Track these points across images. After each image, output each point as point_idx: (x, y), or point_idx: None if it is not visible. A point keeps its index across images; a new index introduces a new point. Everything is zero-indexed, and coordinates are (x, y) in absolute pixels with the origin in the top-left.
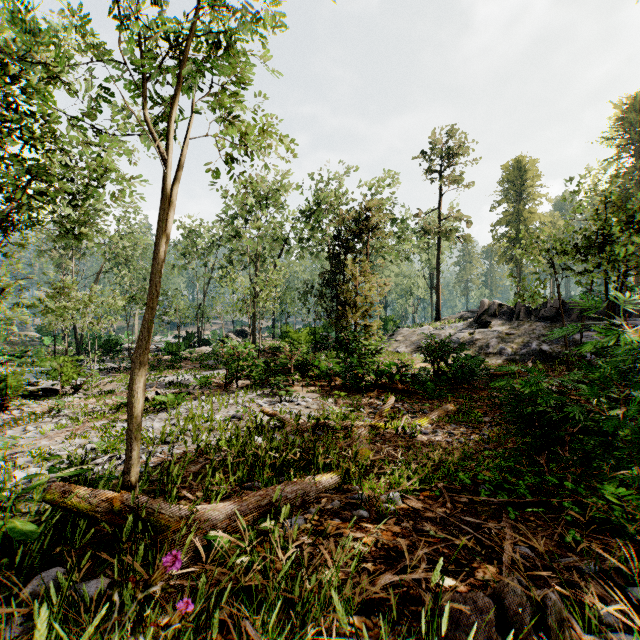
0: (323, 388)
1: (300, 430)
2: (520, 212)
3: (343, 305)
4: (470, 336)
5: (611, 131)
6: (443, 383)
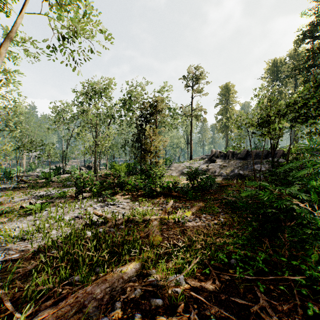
0: (133, 196)
1: (117, 224)
2: (227, 109)
3: (144, 151)
4: (207, 167)
5: (265, 74)
6: (196, 191)
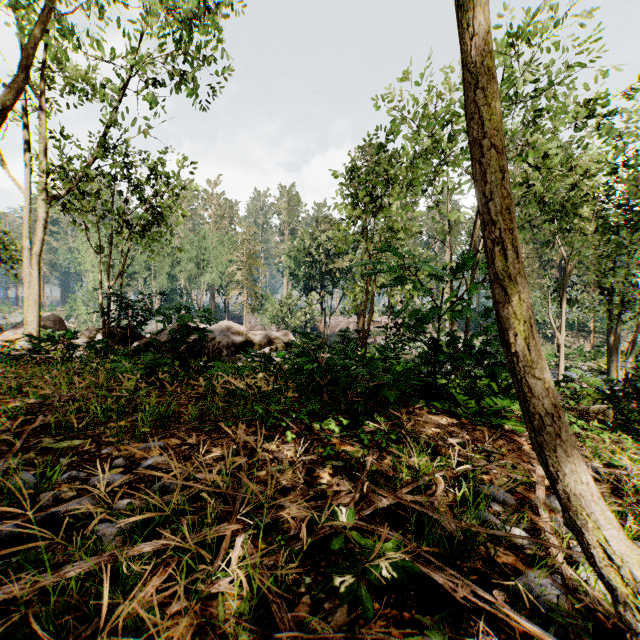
0: None
1: None
2: None
3: None
4: None
5: None
6: None
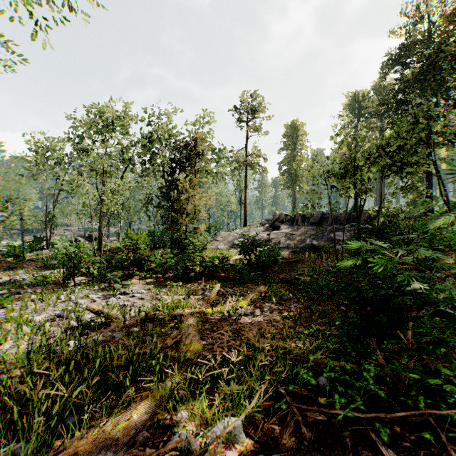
0: (158, 279)
1: (128, 325)
2: (295, 156)
3: (177, 213)
4: (268, 236)
5: (343, 112)
6: (253, 270)
